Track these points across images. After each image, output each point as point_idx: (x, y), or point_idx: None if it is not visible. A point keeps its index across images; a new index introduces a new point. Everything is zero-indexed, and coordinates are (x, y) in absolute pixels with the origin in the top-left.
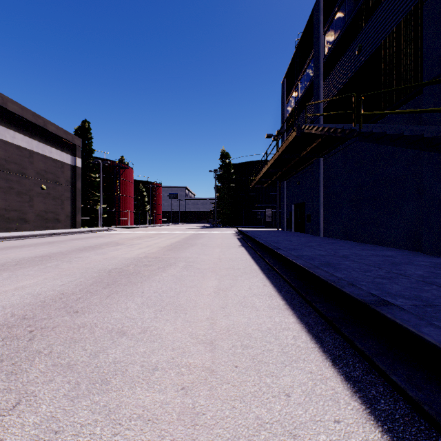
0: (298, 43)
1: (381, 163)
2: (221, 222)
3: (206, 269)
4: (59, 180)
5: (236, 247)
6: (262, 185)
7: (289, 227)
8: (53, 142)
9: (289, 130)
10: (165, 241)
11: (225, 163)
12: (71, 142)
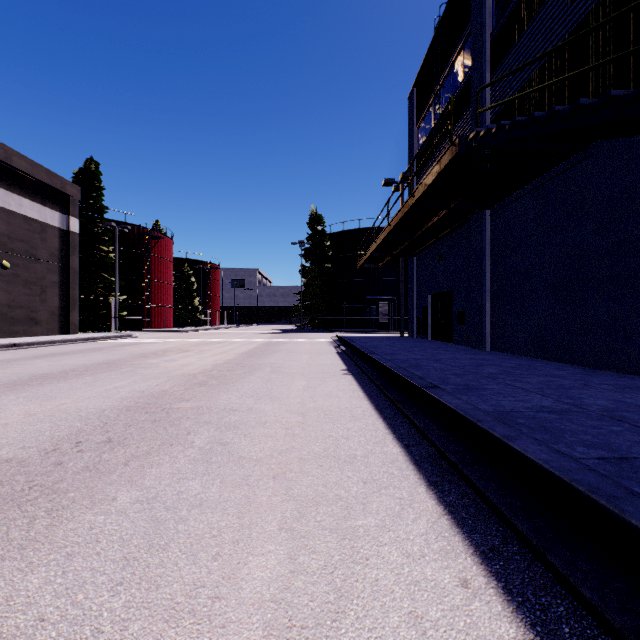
0: (441, 19)
1: (636, 206)
2: (310, 324)
3: (261, 460)
4: (37, 254)
5: (336, 374)
6: (377, 264)
7: (423, 331)
8: (25, 188)
9: (421, 172)
10: (204, 360)
11: (317, 232)
12: (59, 190)
